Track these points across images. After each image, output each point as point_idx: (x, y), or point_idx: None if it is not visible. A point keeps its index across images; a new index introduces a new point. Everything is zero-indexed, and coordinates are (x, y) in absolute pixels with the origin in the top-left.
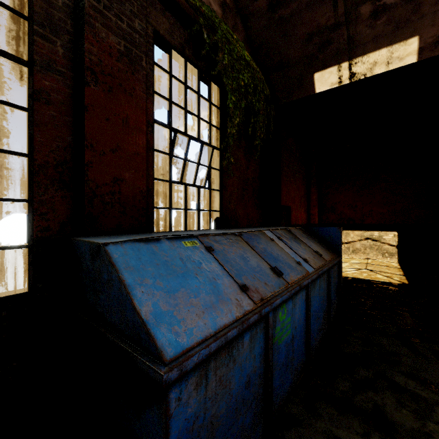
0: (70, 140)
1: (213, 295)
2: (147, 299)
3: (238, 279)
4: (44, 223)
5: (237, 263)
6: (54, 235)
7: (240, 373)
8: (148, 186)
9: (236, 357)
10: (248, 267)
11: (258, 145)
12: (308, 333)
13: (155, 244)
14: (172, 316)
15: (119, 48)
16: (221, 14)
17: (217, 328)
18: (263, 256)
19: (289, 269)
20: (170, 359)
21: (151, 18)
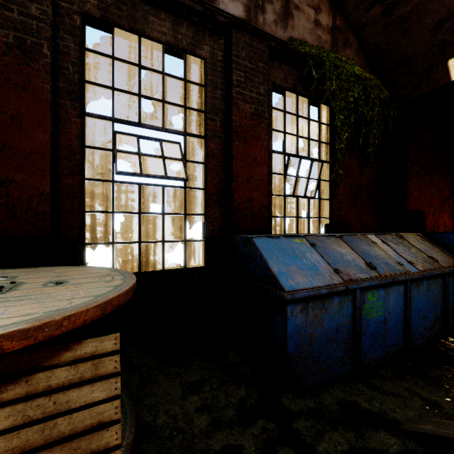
0: (223, 177)
1: (313, 271)
2: (274, 265)
3: (333, 265)
4: (211, 227)
5: (334, 256)
6: (216, 234)
7: (330, 320)
8: (268, 201)
9: (327, 308)
10: (343, 259)
11: (372, 152)
12: (406, 324)
13: (277, 239)
14: (288, 275)
15: (251, 111)
16: (331, 39)
17: (314, 286)
18: (360, 254)
19: (385, 266)
20: (287, 291)
21: (271, 75)
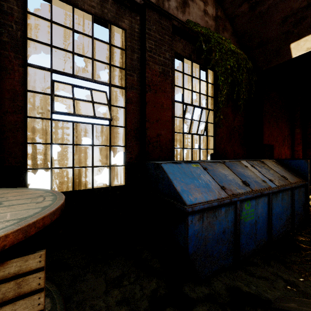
0: (139, 118)
1: (206, 188)
2: (178, 185)
3: (220, 183)
4: (130, 155)
5: (220, 176)
6: (133, 161)
7: (219, 225)
8: (172, 136)
9: (217, 216)
10: (227, 179)
11: (242, 104)
12: (269, 224)
13: (179, 165)
14: (188, 192)
15: (159, 70)
16: (214, 25)
17: (208, 200)
18: (238, 174)
19: (255, 183)
20: (188, 205)
21: (173, 46)
